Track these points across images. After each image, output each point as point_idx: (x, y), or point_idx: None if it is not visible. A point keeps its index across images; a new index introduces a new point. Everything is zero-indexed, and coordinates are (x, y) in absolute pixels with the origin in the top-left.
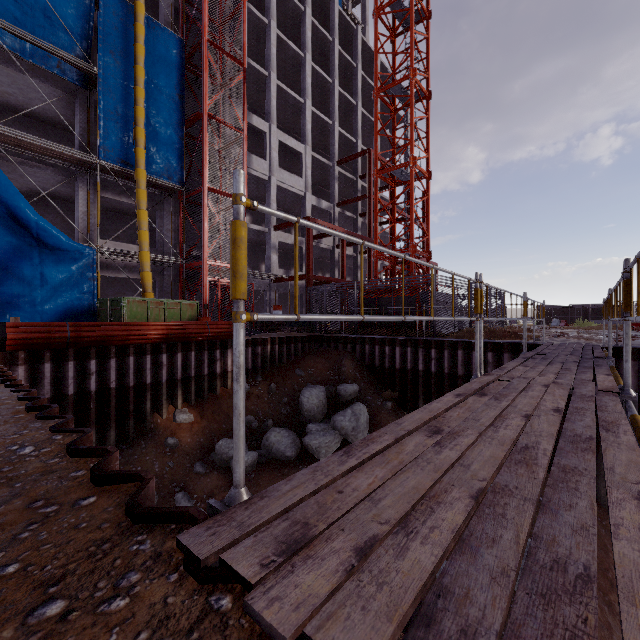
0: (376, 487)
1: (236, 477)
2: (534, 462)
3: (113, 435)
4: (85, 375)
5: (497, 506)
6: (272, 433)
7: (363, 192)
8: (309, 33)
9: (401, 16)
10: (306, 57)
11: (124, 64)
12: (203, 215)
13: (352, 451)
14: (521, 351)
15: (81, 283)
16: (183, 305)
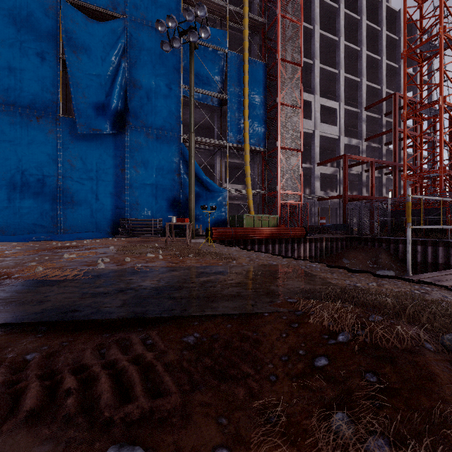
0: None
1: (408, 269)
2: None
3: None
4: None
5: None
6: None
7: (386, 125)
8: (342, 22)
9: None
10: (340, 40)
11: (238, 89)
12: (278, 164)
13: (441, 272)
14: None
15: (221, 207)
16: (270, 218)
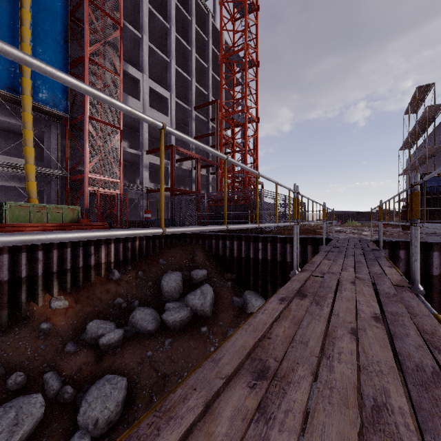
0: None
1: None
2: None
3: None
4: None
5: None
6: (137, 312)
7: (213, 131)
8: (173, 11)
9: (238, 6)
10: (171, 28)
11: (11, 6)
12: (85, 138)
13: None
14: (319, 243)
15: None
16: (65, 209)
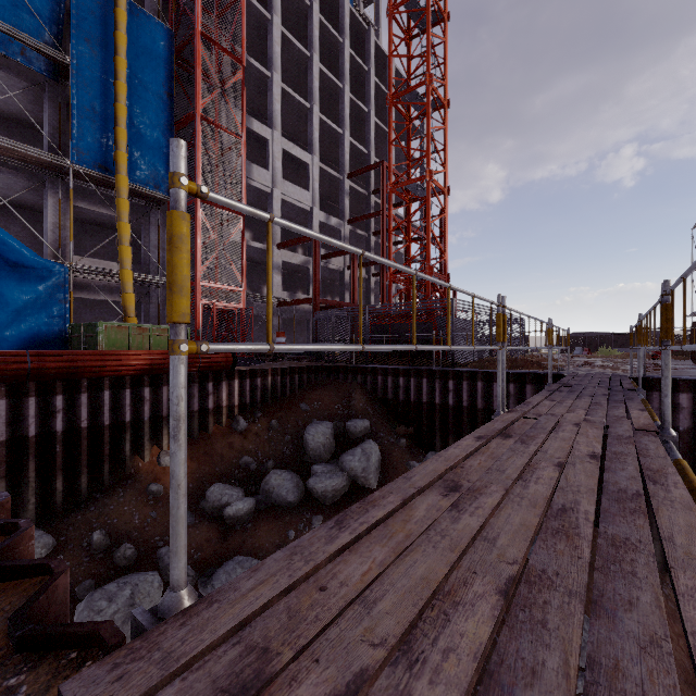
0: (372, 578)
1: (173, 575)
2: (575, 532)
3: (84, 482)
4: (50, 413)
5: (534, 607)
6: (272, 476)
7: (376, 209)
8: (317, 32)
9: (417, 17)
10: (313, 58)
11: (102, 55)
12: (195, 230)
13: (346, 520)
14: (545, 382)
15: (50, 306)
16: None
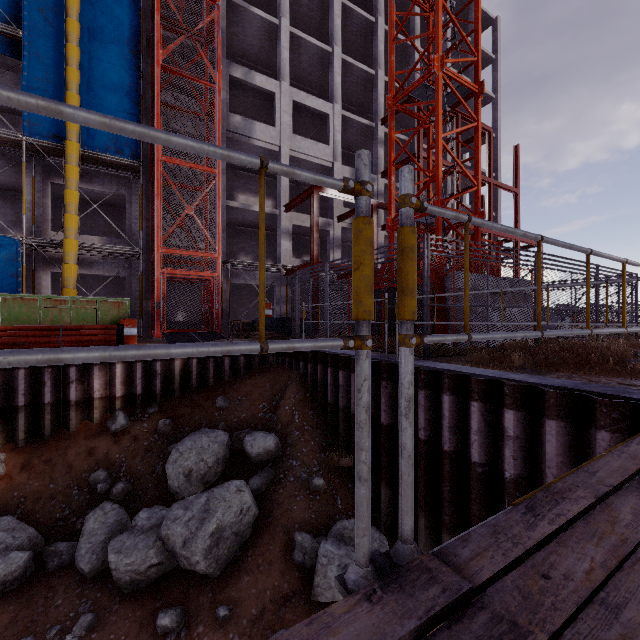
0: None
1: None
2: None
3: None
4: None
5: None
6: (96, 513)
7: None
8: None
9: None
10: None
11: (57, 22)
12: (155, 192)
13: None
14: (596, 421)
15: None
16: (103, 303)
